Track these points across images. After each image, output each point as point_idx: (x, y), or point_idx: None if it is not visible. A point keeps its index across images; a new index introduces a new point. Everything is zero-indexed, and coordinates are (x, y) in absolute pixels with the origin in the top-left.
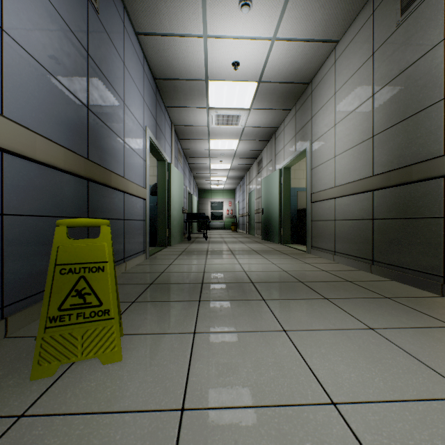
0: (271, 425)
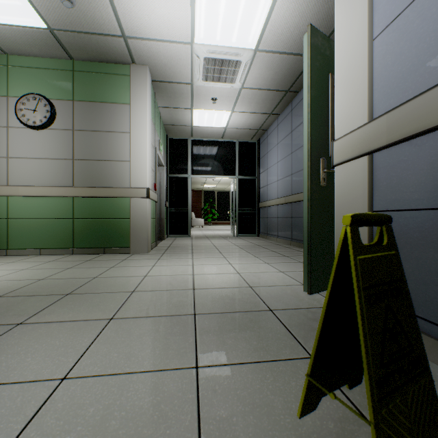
0: (132, 361)
